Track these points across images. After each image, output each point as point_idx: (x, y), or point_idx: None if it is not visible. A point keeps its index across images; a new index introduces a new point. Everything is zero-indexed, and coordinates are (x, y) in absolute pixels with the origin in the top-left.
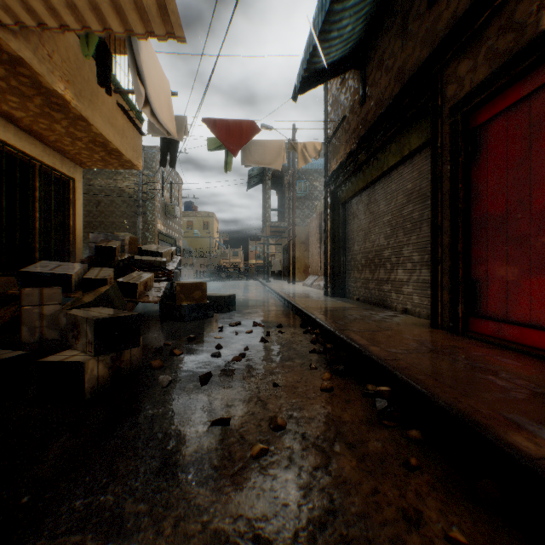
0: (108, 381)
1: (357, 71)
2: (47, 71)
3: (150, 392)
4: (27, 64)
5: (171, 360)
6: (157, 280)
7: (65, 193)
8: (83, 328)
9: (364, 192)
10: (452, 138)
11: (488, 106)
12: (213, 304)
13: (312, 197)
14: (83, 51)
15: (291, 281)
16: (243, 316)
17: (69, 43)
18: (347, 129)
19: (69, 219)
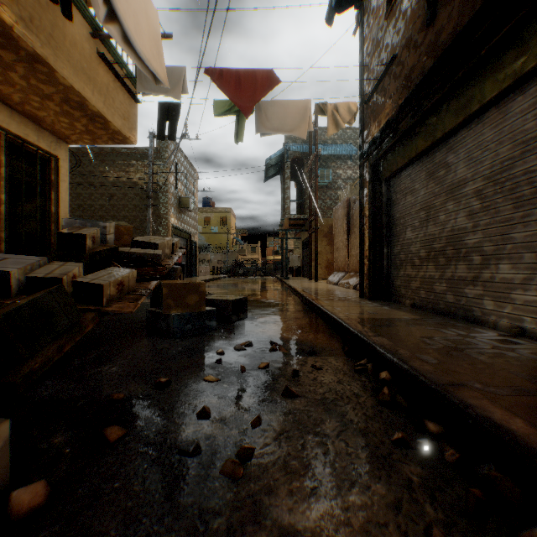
0: None
1: None
2: None
3: None
4: None
5: (88, 464)
6: (144, 279)
7: (45, 173)
8: None
9: (425, 156)
10: None
11: None
12: (215, 312)
13: (335, 187)
14: None
15: (312, 278)
16: (256, 328)
17: None
18: (399, 73)
19: (50, 204)
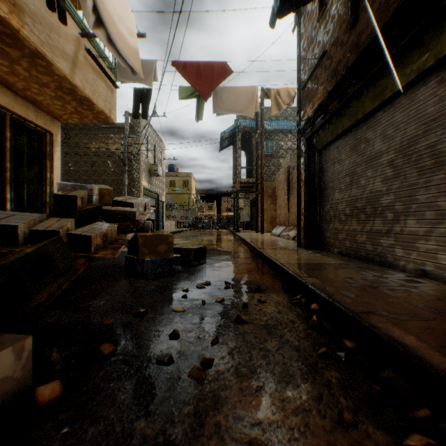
0: None
1: None
2: None
3: None
4: None
5: (89, 370)
6: (123, 231)
7: (42, 146)
8: None
9: (349, 132)
10: None
11: None
12: (181, 258)
13: (278, 155)
14: None
15: (259, 231)
16: (213, 271)
17: None
18: (328, 65)
19: (46, 171)
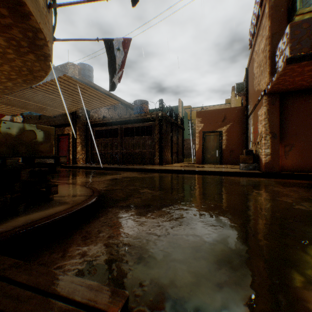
0: None
1: None
2: None
3: None
4: None
5: None
6: None
7: None
8: None
9: None
10: (57, 138)
11: (61, 136)
12: None
13: None
14: None
15: None
16: None
17: None
18: (35, 121)
19: None
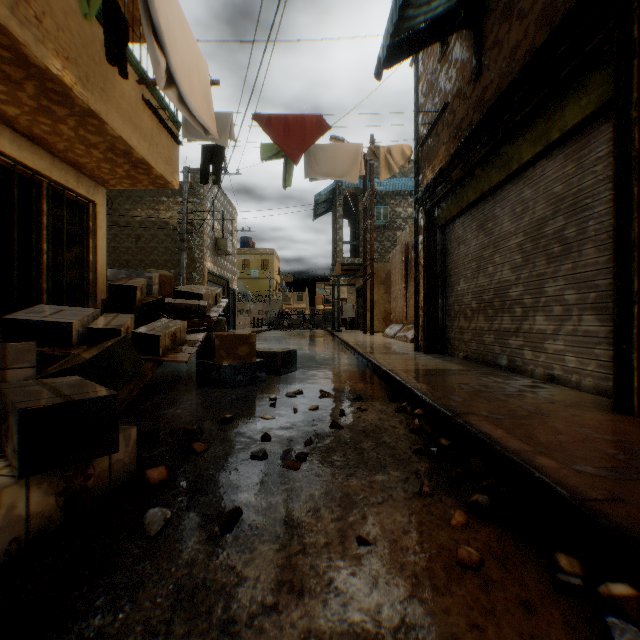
0: (55, 519)
1: (468, 31)
2: (33, 39)
3: (122, 548)
4: (2, 26)
5: (186, 464)
6: (192, 330)
7: (83, 220)
8: (11, 421)
9: (476, 207)
10: None
11: None
12: (265, 363)
13: (394, 227)
14: (81, 9)
15: (367, 331)
16: (306, 380)
17: (69, 7)
18: (451, 121)
19: (88, 252)
